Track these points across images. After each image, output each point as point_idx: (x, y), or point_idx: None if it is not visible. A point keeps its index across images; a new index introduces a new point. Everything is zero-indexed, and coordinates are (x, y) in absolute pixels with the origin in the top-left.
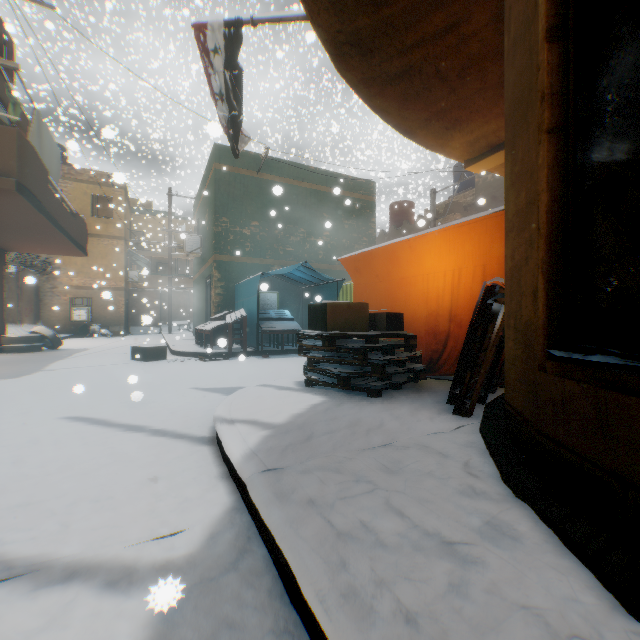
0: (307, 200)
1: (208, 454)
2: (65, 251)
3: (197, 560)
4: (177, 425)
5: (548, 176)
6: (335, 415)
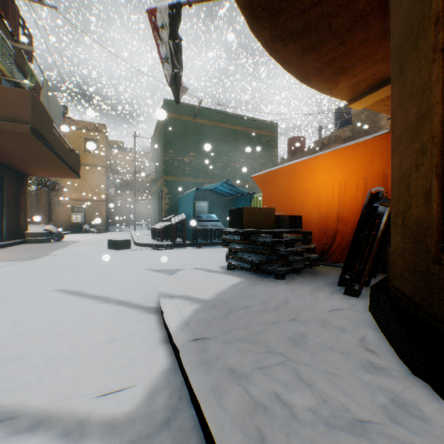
0: (228, 137)
1: (153, 321)
2: (65, 175)
3: (137, 417)
4: (133, 297)
5: (442, 90)
6: (250, 293)
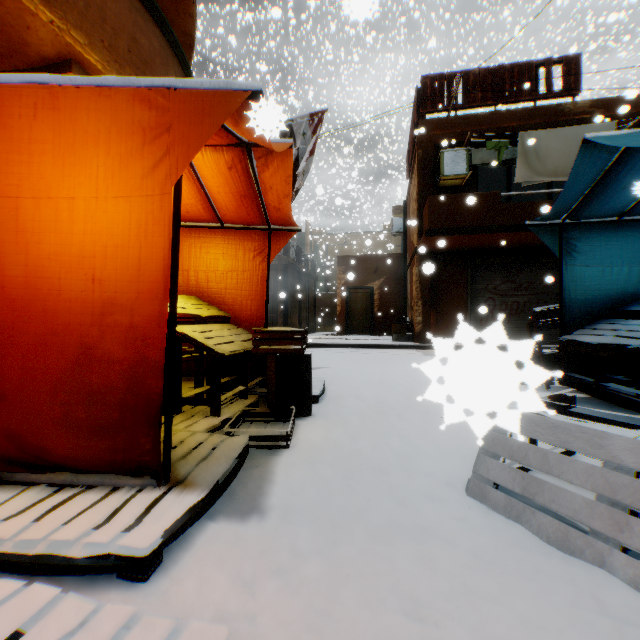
0: None
1: None
2: None
3: None
4: None
5: None
6: None
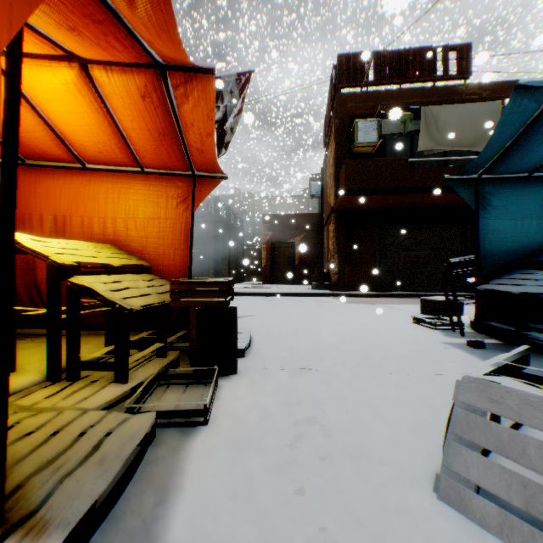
0: None
1: None
2: None
3: None
4: None
5: None
6: None
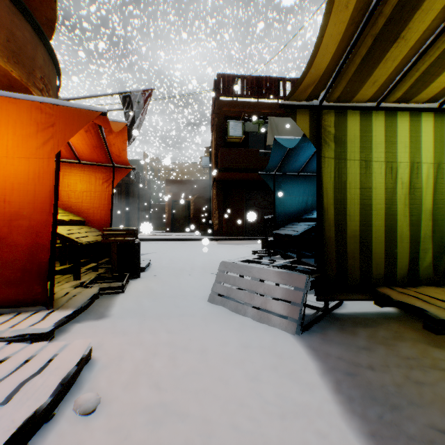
0: None
1: None
2: None
3: None
4: None
5: None
6: None
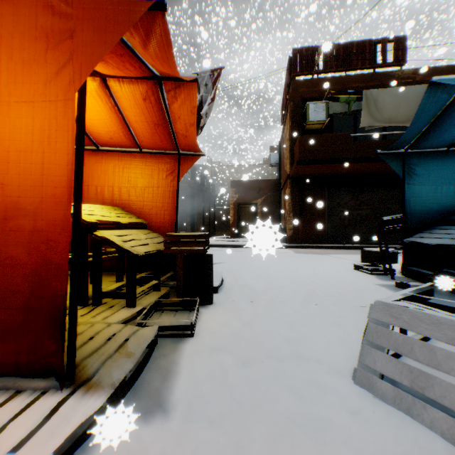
0: None
1: None
2: None
3: None
4: None
5: None
6: None
